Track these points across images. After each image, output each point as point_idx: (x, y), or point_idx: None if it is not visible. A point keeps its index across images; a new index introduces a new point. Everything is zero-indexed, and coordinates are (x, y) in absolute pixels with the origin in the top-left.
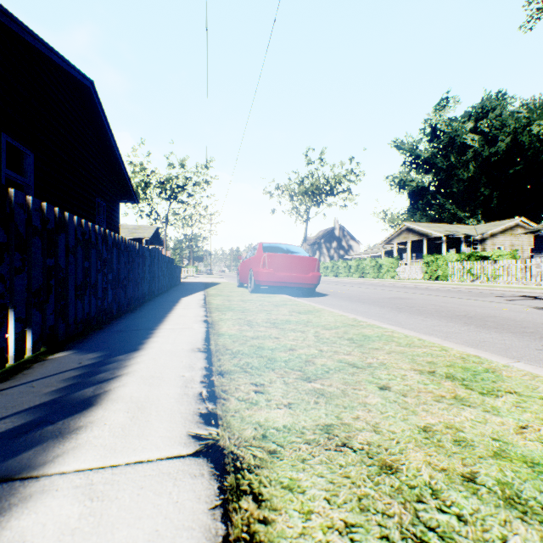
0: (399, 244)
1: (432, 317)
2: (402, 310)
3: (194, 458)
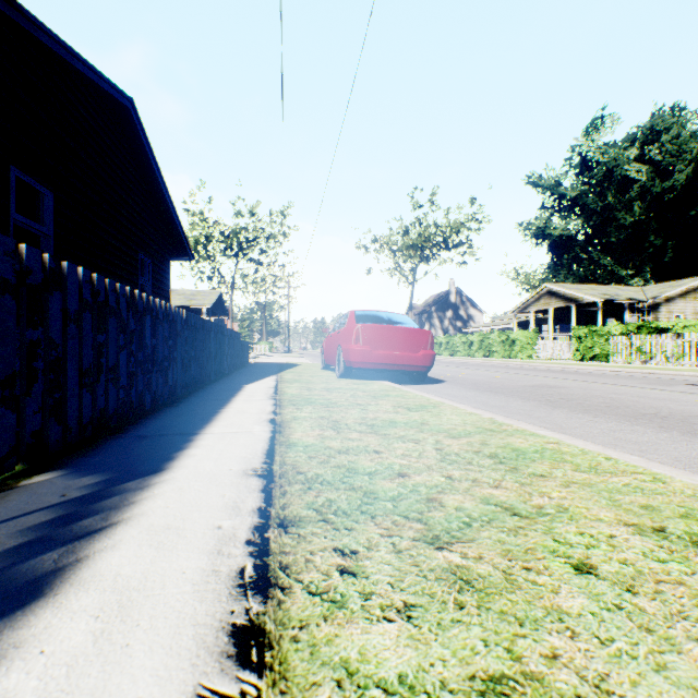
0: (537, 313)
1: (605, 417)
2: (557, 405)
3: None
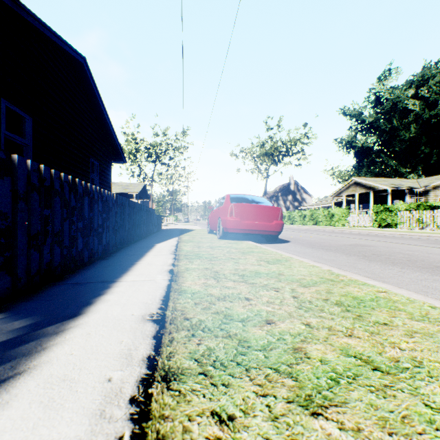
0: (347, 196)
1: (410, 268)
2: (371, 259)
3: None
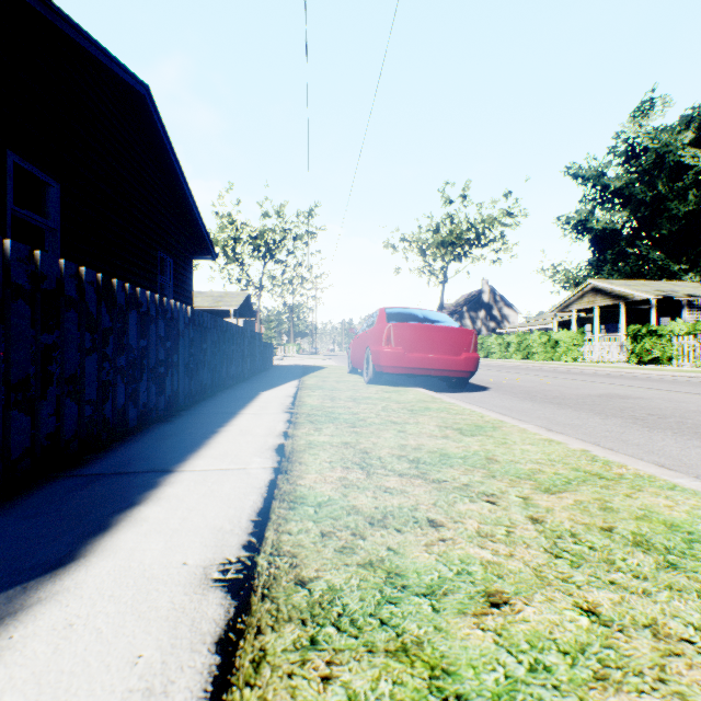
0: (579, 312)
1: None
2: (651, 425)
3: None
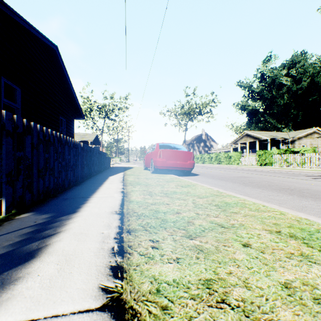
0: (241, 144)
1: (267, 189)
2: (247, 185)
3: (100, 313)
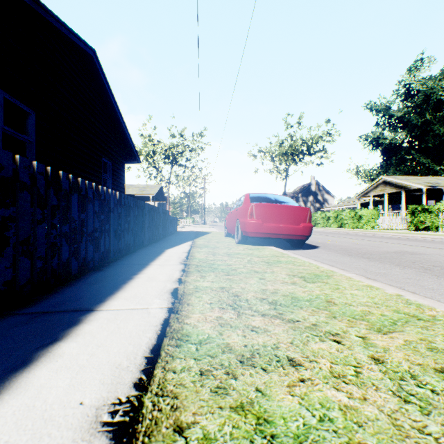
0: (374, 197)
1: None
2: (438, 274)
3: None
